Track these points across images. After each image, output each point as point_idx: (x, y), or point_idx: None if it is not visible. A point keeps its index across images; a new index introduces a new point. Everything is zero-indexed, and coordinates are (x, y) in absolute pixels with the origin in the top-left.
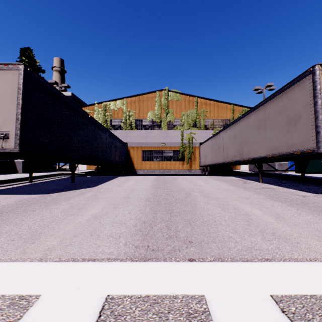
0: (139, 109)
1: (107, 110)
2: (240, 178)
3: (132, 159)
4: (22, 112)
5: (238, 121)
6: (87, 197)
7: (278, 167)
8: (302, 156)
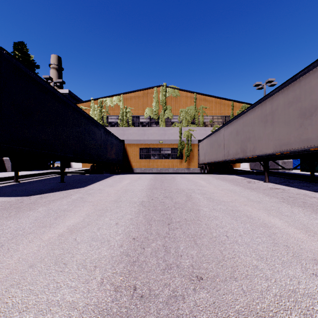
0: (136, 105)
1: (104, 106)
2: (242, 177)
3: (129, 157)
4: None
5: (240, 116)
6: (71, 201)
7: (282, 165)
8: (315, 153)
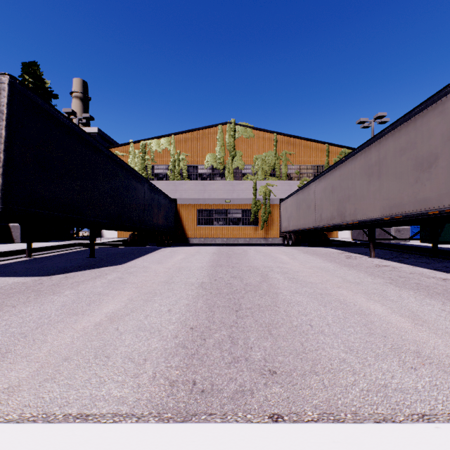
0: (193, 150)
1: (148, 152)
2: (340, 250)
3: (183, 222)
4: (6, 149)
5: (337, 166)
6: (107, 282)
7: (396, 234)
8: (437, 218)
